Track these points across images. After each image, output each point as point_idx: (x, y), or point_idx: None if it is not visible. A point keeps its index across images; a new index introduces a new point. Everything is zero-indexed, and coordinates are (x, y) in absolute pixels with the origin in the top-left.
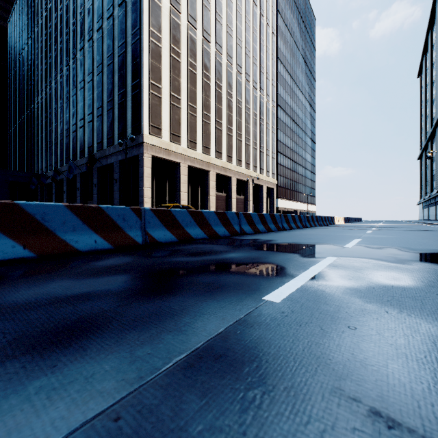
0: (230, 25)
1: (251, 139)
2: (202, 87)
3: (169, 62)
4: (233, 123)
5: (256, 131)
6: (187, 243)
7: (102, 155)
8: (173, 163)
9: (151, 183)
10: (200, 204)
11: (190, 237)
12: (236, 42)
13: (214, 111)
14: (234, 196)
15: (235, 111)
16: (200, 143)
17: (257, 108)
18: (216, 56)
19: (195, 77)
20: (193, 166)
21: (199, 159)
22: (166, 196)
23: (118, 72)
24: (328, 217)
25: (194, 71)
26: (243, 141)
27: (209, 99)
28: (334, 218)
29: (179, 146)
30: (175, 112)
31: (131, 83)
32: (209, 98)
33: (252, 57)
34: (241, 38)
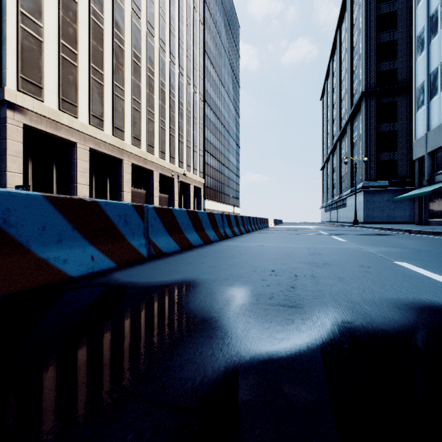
0: None
1: (177, 130)
2: (112, 49)
3: None
4: (155, 107)
5: (182, 123)
6: None
7: None
8: (65, 142)
9: (24, 166)
10: None
11: None
12: (159, 12)
13: (130, 86)
14: (156, 193)
15: (158, 93)
16: (110, 122)
17: (184, 97)
18: (133, 17)
19: (101, 33)
20: (98, 151)
21: (108, 143)
22: (53, 188)
23: None
24: (265, 219)
25: (100, 24)
26: (167, 130)
27: (123, 68)
28: (268, 220)
29: (75, 119)
30: (68, 70)
31: None
32: (123, 67)
33: (178, 38)
34: (165, 10)
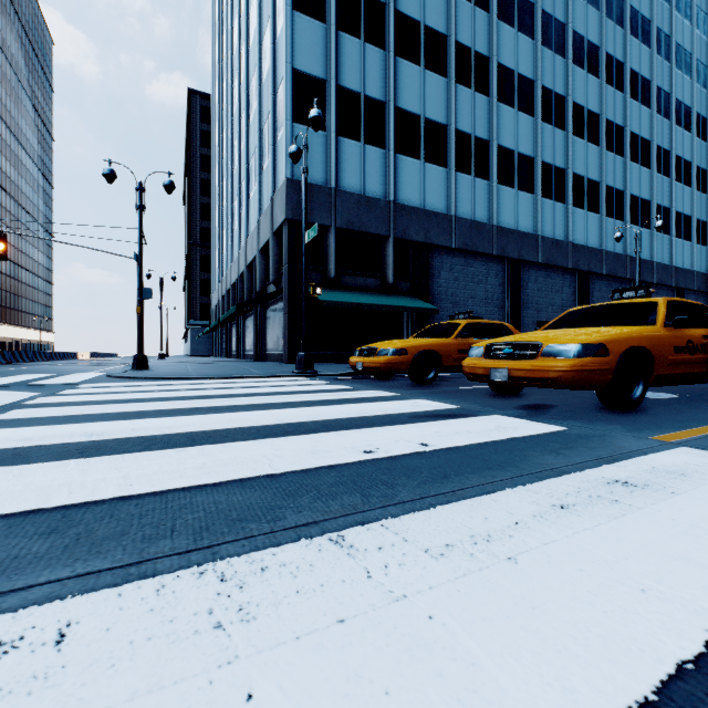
0: None
1: None
2: None
3: None
4: None
5: None
6: None
7: None
8: None
9: None
10: None
11: None
12: None
13: None
14: None
15: None
16: None
17: None
18: None
19: None
20: None
21: None
22: None
23: None
24: (72, 353)
25: None
26: None
27: None
28: (78, 354)
29: None
30: None
31: None
32: None
33: None
34: None
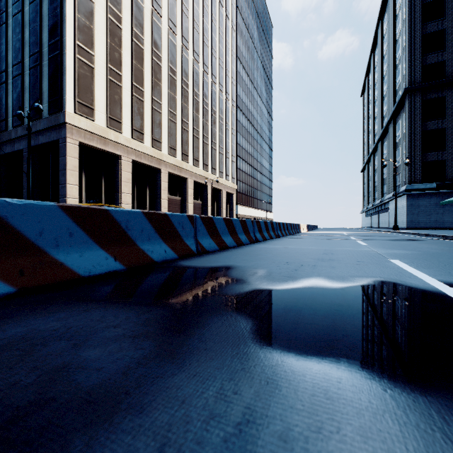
0: (186, 4)
1: (210, 138)
2: (151, 67)
3: (105, 25)
4: (189, 117)
5: (215, 130)
6: (28, 304)
7: (5, 137)
8: (112, 155)
9: (79, 179)
10: (148, 208)
11: (67, 273)
12: (193, 25)
13: (166, 99)
14: (190, 200)
15: (192, 103)
16: (149, 134)
17: (216, 105)
18: (169, 34)
19: (142, 53)
20: (139, 162)
21: (147, 154)
22: (102, 197)
23: (30, 25)
24: (296, 225)
25: (141, 45)
26: (200, 139)
27: (160, 84)
28: (300, 226)
29: (120, 134)
30: (114, 91)
31: (48, 42)
32: (160, 82)
33: (211, 48)
34: (198, 22)
